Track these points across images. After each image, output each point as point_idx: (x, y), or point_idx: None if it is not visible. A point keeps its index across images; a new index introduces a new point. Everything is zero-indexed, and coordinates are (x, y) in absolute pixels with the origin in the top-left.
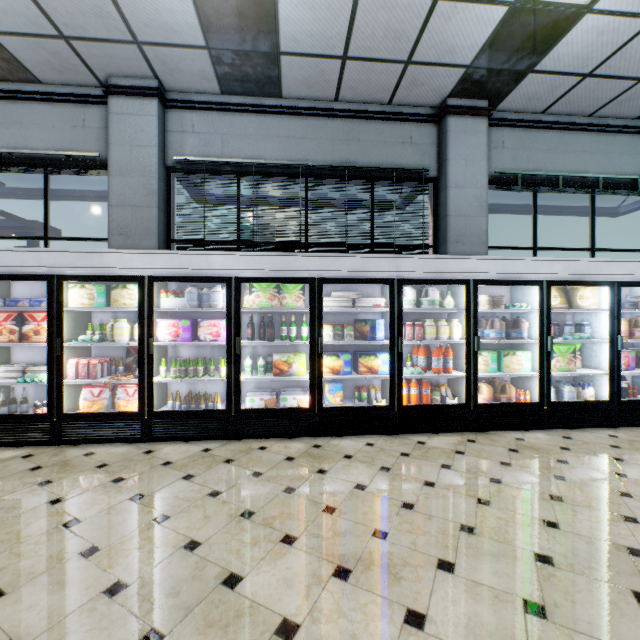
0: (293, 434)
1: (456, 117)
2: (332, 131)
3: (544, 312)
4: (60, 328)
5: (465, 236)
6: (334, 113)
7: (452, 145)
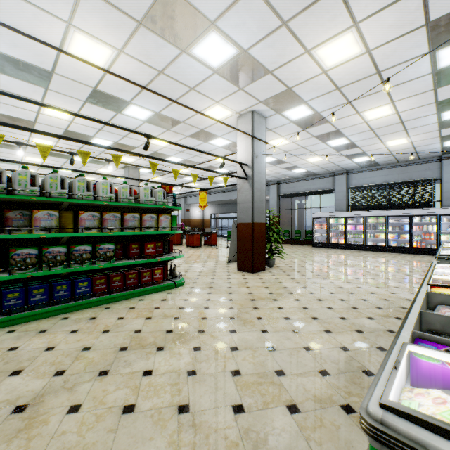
0: (379, 251)
1: (446, 160)
2: (397, 171)
3: None
4: (328, 227)
5: None
6: (398, 166)
7: (444, 169)
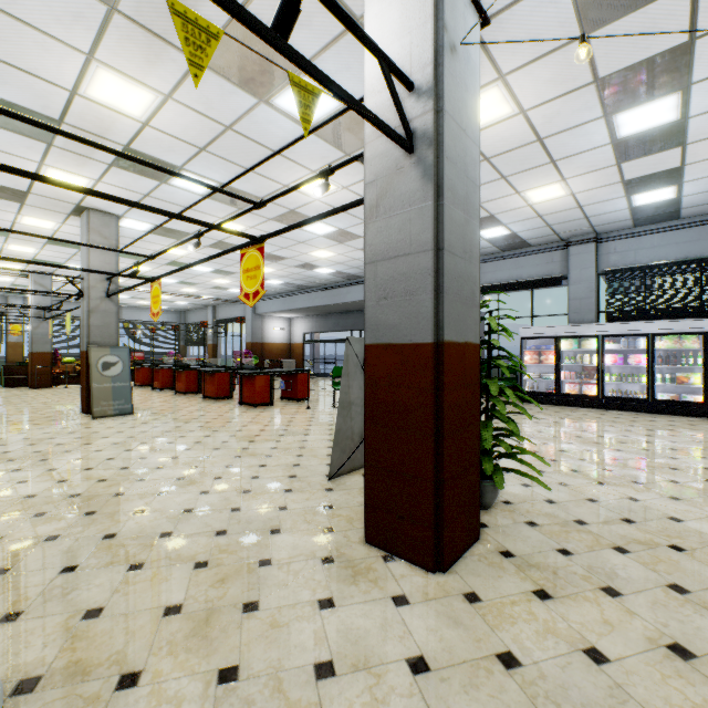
0: (690, 415)
1: None
2: None
3: None
4: (559, 358)
5: None
6: None
7: None
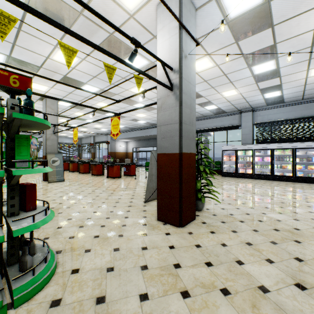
0: (287, 181)
1: None
2: (301, 108)
3: None
4: (237, 158)
5: None
6: (301, 103)
7: None
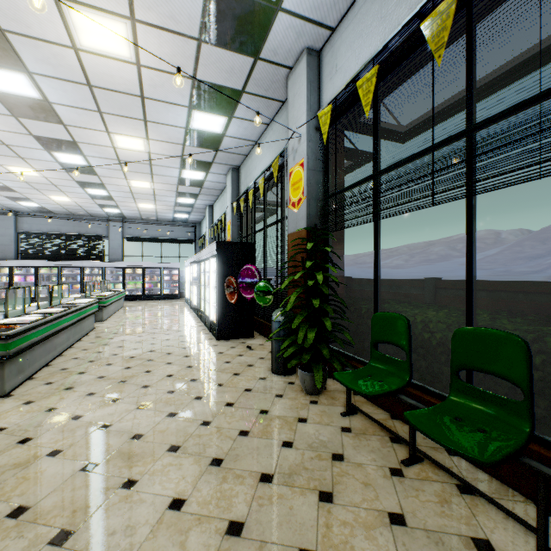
0: None
1: (112, 222)
2: (74, 224)
3: (124, 274)
4: None
5: (115, 254)
6: (75, 219)
7: (111, 230)
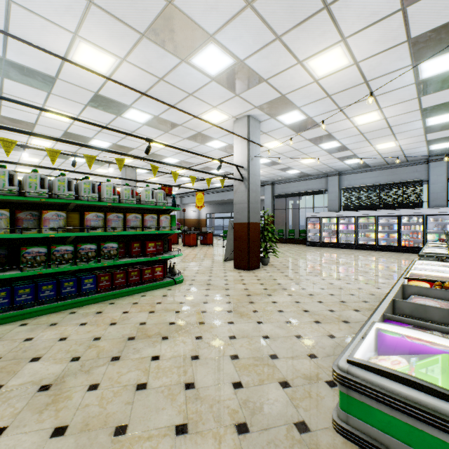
0: (370, 250)
1: (432, 163)
2: (387, 173)
3: None
4: (321, 226)
5: (436, 199)
6: (388, 168)
7: (430, 171)
